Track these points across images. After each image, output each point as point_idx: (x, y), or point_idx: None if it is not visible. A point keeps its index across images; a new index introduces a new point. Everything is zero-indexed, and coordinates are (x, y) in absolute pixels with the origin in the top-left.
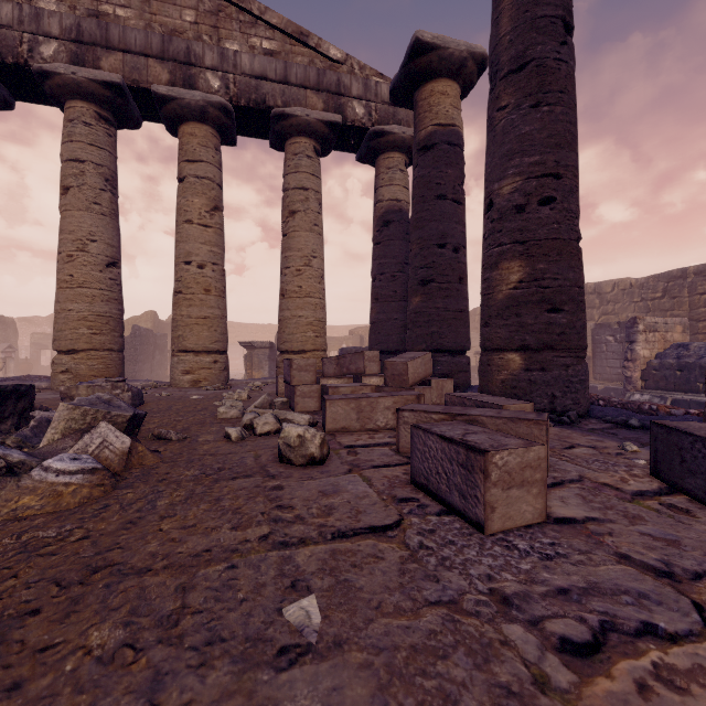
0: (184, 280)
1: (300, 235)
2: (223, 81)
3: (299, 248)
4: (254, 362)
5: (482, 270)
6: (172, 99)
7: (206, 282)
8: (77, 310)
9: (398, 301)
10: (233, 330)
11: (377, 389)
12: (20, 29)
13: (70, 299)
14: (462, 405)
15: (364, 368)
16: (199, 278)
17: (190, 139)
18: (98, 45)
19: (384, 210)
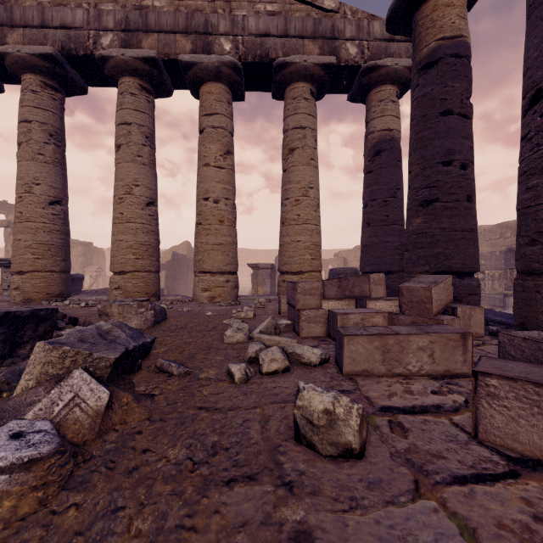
0: (203, 214)
1: (298, 169)
2: (233, 43)
3: (297, 181)
4: (258, 279)
5: (523, 178)
6: (194, 65)
7: (220, 215)
8: (126, 240)
9: (390, 225)
10: (243, 254)
11: (390, 317)
12: (88, 28)
13: (120, 232)
14: (537, 352)
15: (370, 292)
16: (214, 211)
17: (208, 97)
18: (140, 31)
19: (376, 140)
